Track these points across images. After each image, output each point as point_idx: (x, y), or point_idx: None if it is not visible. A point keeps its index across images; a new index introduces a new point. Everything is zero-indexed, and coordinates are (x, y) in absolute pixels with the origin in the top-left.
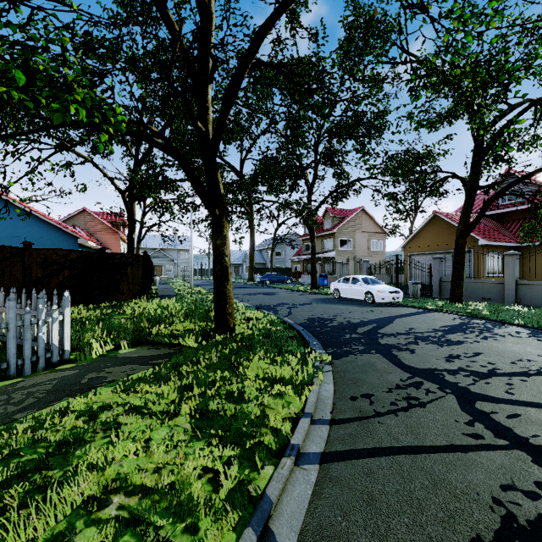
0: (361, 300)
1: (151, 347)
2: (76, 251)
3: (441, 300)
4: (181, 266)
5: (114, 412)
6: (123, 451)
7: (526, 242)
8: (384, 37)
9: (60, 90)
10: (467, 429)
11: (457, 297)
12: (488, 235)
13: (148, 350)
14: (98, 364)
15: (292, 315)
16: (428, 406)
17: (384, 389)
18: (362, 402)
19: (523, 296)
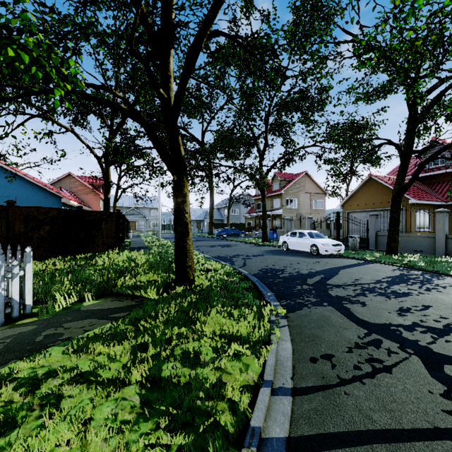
0: (306, 251)
1: (114, 299)
2: (56, 209)
3: (378, 252)
4: (152, 222)
5: (58, 381)
6: (54, 441)
7: (450, 201)
8: (327, 20)
9: (20, 48)
10: (446, 404)
11: (393, 250)
12: (417, 194)
13: (111, 302)
14: (59, 318)
15: (247, 266)
16: (395, 371)
17: (343, 349)
18: (323, 365)
19: None
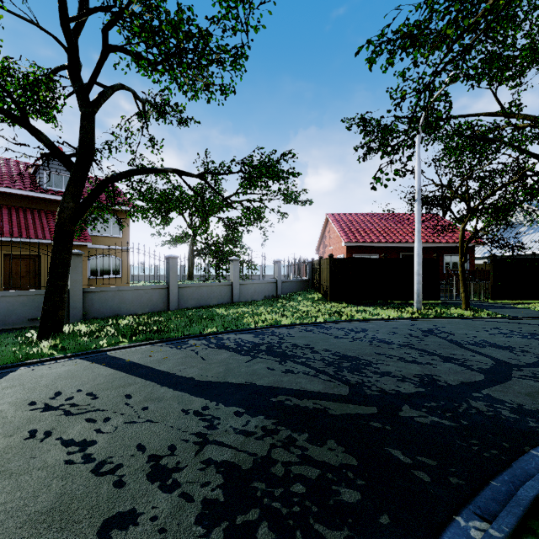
0: None
1: None
2: None
3: None
4: None
5: None
6: None
7: None
8: None
9: None
10: None
11: (61, 323)
12: None
13: None
14: None
15: None
16: None
17: None
18: None
19: (91, 307)
